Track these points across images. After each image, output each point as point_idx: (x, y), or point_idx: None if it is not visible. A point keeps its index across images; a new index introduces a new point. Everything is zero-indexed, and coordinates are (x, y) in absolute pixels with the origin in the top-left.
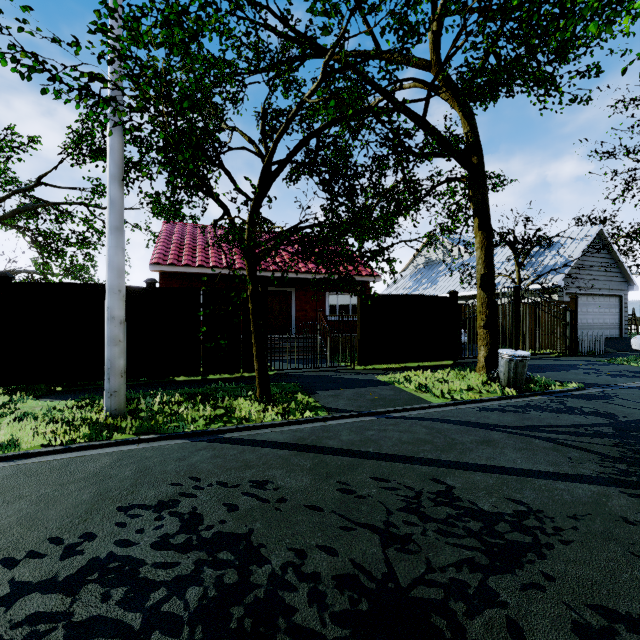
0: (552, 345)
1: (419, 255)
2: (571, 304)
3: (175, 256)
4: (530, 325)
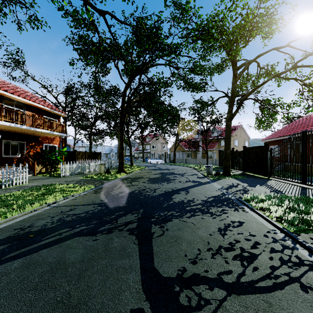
0: None
1: None
2: None
3: (269, 136)
4: None
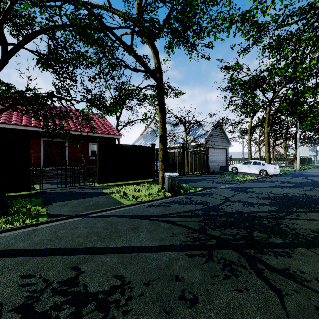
0: (199, 170)
1: (147, 127)
2: (206, 151)
3: None
4: (191, 161)
